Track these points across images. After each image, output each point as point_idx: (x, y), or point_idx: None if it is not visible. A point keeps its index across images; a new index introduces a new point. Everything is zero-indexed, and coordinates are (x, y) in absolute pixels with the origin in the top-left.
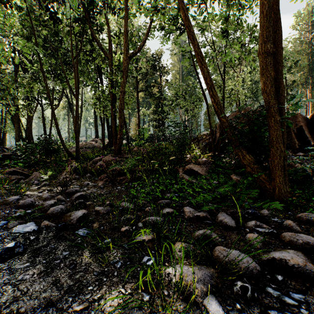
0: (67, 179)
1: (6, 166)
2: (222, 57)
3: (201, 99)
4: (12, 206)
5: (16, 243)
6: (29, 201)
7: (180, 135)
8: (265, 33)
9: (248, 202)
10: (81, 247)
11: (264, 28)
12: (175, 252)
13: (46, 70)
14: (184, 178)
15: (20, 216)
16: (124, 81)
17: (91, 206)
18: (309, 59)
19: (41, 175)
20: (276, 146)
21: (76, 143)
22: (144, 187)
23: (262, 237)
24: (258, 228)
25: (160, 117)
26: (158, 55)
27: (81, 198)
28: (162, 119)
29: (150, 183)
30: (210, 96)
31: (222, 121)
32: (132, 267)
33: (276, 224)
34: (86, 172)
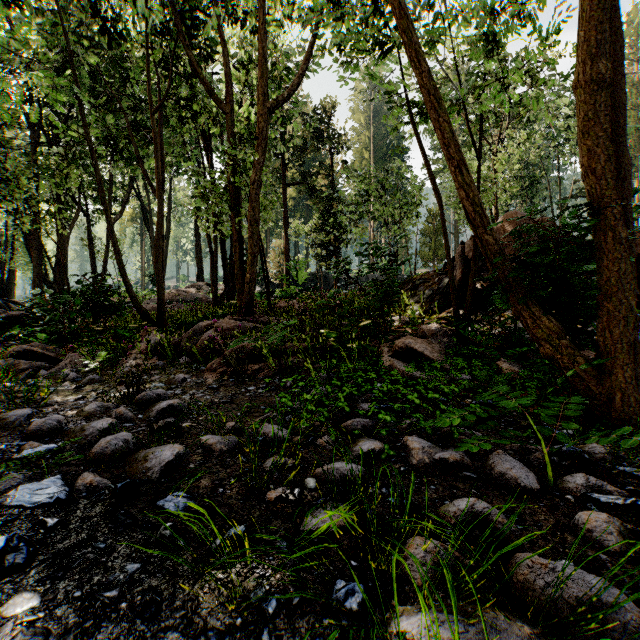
0: (140, 369)
1: (11, 339)
2: (482, 99)
3: (417, 201)
4: (15, 432)
5: (11, 540)
6: (53, 421)
7: (384, 273)
8: (593, 35)
9: (548, 425)
10: (171, 547)
11: (592, 24)
12: (411, 567)
13: (95, 139)
14: (395, 368)
15: (29, 458)
16: (261, 160)
17: (194, 433)
18: (638, 118)
19: (84, 360)
20: (618, 297)
21: (159, 293)
22: (308, 387)
23: (616, 520)
24: (596, 493)
25: (330, 237)
26: (326, 109)
27: (169, 413)
28: (335, 243)
29: (321, 378)
30: (458, 186)
31: (485, 241)
32: (308, 613)
33: (633, 482)
34: (180, 354)
